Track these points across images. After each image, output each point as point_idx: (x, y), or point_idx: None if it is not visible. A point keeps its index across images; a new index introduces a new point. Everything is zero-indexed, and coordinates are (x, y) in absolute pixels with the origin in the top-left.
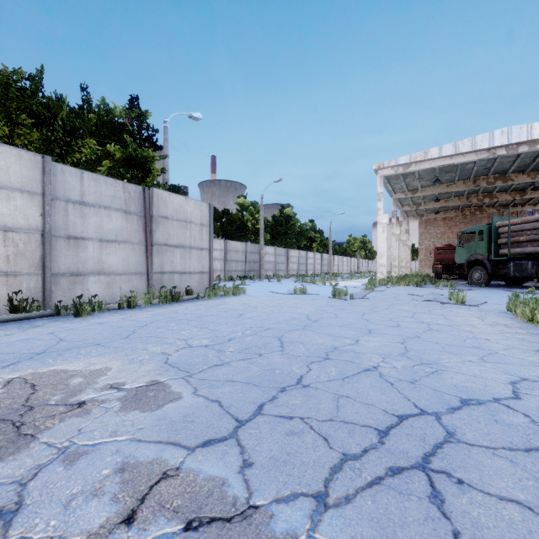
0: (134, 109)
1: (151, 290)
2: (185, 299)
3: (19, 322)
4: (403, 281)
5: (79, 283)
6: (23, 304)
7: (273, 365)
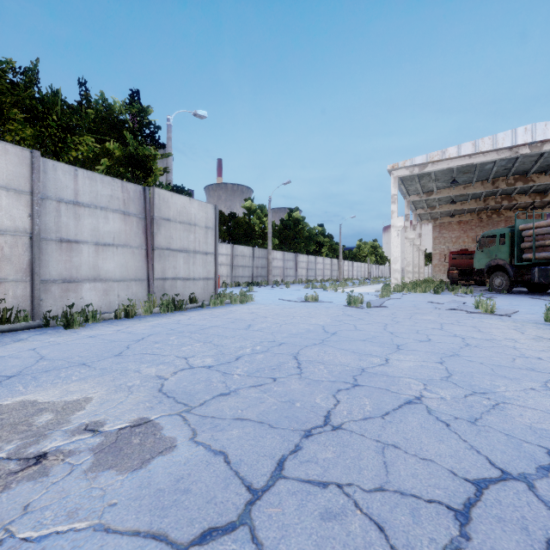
0: (134, 104)
1: (152, 297)
2: (189, 307)
3: (1, 335)
4: (420, 288)
5: (72, 290)
6: (6, 314)
7: (291, 395)
